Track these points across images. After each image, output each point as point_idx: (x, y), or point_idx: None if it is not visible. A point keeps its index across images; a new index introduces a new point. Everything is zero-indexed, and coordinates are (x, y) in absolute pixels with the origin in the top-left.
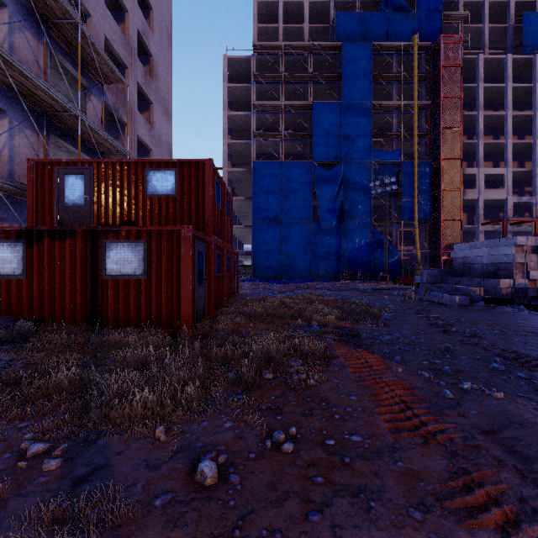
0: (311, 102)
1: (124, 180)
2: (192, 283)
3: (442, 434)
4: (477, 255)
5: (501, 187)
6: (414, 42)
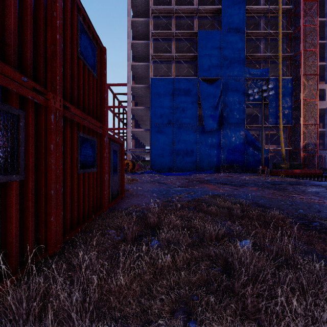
0: (197, 31)
1: None
2: None
3: None
4: None
5: None
6: None
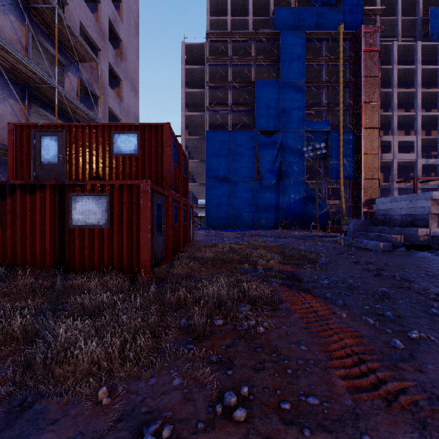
0: (254, 81)
1: (93, 141)
2: (150, 232)
3: (404, 395)
4: (397, 207)
5: (411, 152)
6: (339, 31)
